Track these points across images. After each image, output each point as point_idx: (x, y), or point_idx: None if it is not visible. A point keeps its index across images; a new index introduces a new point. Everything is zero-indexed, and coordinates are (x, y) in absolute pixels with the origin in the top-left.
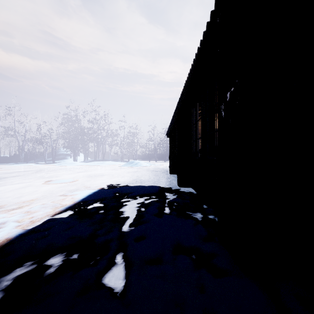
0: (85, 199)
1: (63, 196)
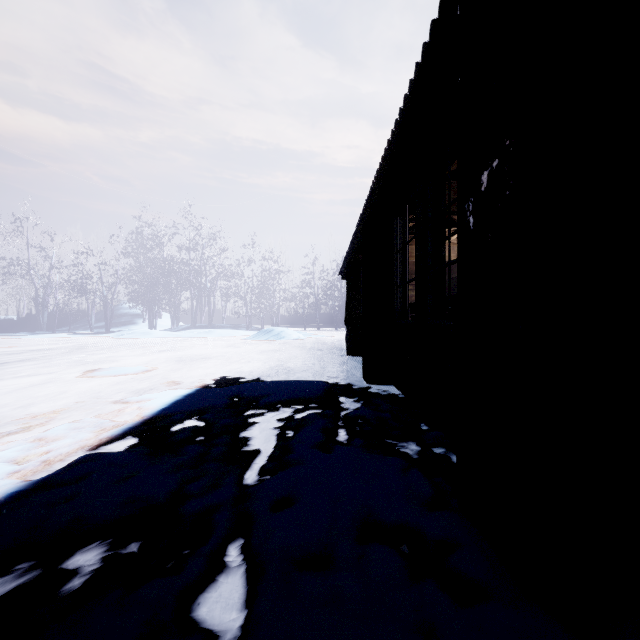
0: (166, 410)
1: (121, 405)
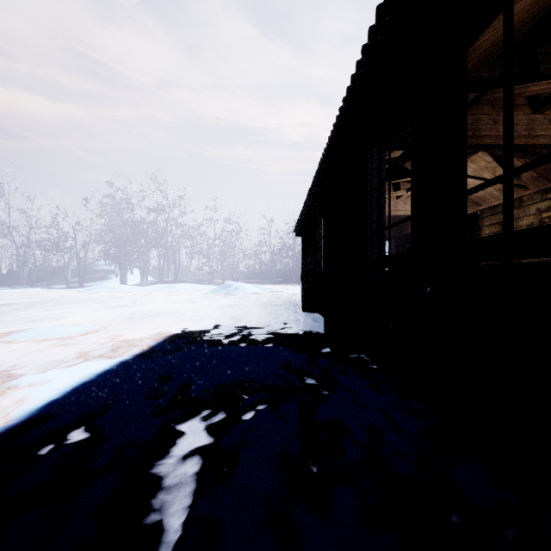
0: (51, 408)
1: (4, 391)
